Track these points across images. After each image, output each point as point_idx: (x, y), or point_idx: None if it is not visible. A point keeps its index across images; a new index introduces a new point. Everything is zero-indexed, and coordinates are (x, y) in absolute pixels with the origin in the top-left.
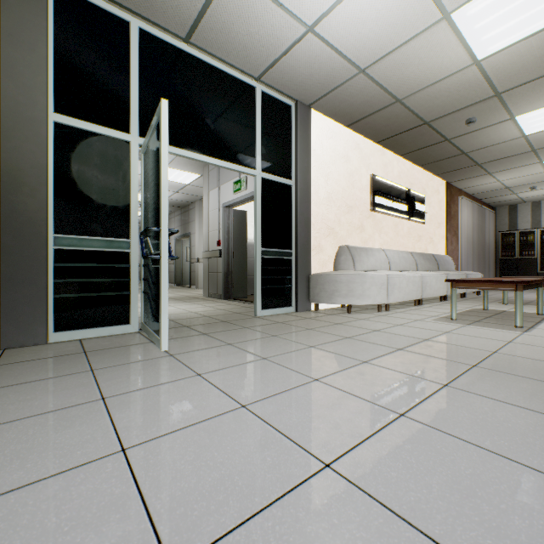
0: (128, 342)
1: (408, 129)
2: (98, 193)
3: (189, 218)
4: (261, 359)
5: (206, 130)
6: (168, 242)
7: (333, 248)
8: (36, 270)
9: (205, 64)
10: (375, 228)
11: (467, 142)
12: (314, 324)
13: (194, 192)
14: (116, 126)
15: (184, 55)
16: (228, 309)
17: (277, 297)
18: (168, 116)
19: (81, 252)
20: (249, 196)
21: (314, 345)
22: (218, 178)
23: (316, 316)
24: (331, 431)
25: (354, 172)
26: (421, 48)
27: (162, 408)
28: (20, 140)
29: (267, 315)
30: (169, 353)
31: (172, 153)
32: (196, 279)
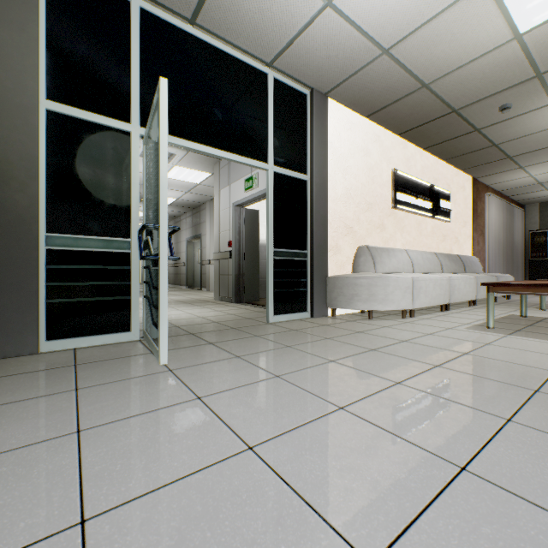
0: (126, 352)
1: (434, 119)
2: (95, 188)
3: (201, 218)
4: (273, 377)
5: (213, 120)
6: (170, 241)
7: (352, 249)
8: (25, 273)
9: (212, 48)
10: (396, 227)
11: (500, 132)
12: (333, 332)
13: (205, 192)
14: (115, 115)
15: (190, 38)
16: (238, 314)
17: (291, 302)
18: (173, 105)
19: (76, 252)
20: (261, 194)
21: (334, 359)
22: (229, 175)
23: (334, 323)
24: (369, 495)
25: (374, 166)
26: (454, 22)
27: (147, 448)
28: (8, 129)
29: (280, 321)
30: (168, 367)
31: (177, 145)
32: (208, 281)
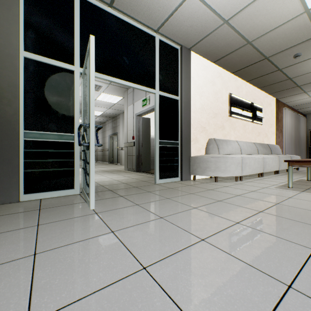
0: (70, 201)
1: (254, 63)
2: (53, 104)
3: (117, 123)
4: (159, 218)
5: (123, 64)
6: (97, 135)
7: (205, 140)
8: (11, 154)
9: (123, 21)
10: (231, 127)
11: (293, 70)
12: (194, 189)
13: (119, 108)
14: (65, 60)
15: (109, 15)
16: (138, 178)
17: (169, 171)
18: (99, 55)
19: (42, 142)
20: (151, 108)
21: (196, 207)
22: (133, 98)
23: (195, 184)
24: (226, 307)
25: (218, 91)
26: (268, 2)
27: (77, 267)
28: (1, 68)
29: (162, 183)
30: (95, 211)
31: (102, 78)
32: (121, 159)
